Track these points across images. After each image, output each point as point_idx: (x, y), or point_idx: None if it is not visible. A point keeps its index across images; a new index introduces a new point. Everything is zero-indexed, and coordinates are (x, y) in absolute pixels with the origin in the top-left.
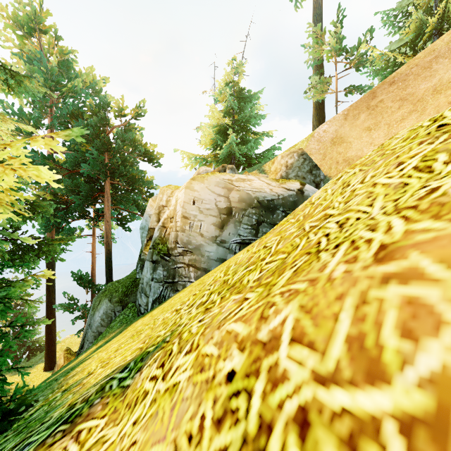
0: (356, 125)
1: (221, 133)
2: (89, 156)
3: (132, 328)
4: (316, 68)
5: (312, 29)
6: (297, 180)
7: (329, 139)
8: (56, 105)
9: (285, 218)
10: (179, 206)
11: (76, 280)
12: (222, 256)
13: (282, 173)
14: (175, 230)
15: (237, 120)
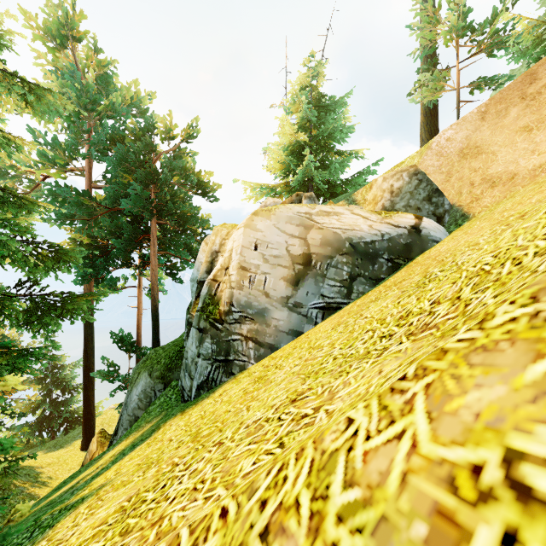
0: (503, 126)
1: (295, 154)
2: (131, 190)
3: (159, 442)
4: (425, 60)
5: (422, 3)
6: (409, 211)
7: (456, 150)
8: (95, 130)
9: (508, 307)
10: (235, 253)
11: (117, 342)
12: (296, 326)
13: (384, 203)
14: (229, 287)
15: (316, 135)
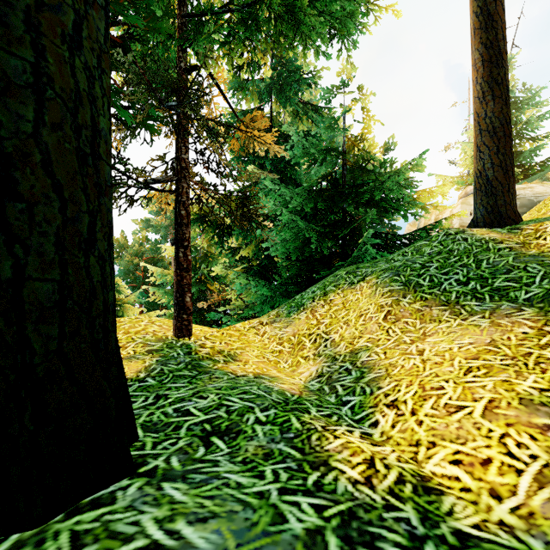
0: None
1: None
2: None
3: None
4: None
5: None
6: None
7: None
8: None
9: None
10: (455, 219)
11: None
12: None
13: None
14: None
15: None
